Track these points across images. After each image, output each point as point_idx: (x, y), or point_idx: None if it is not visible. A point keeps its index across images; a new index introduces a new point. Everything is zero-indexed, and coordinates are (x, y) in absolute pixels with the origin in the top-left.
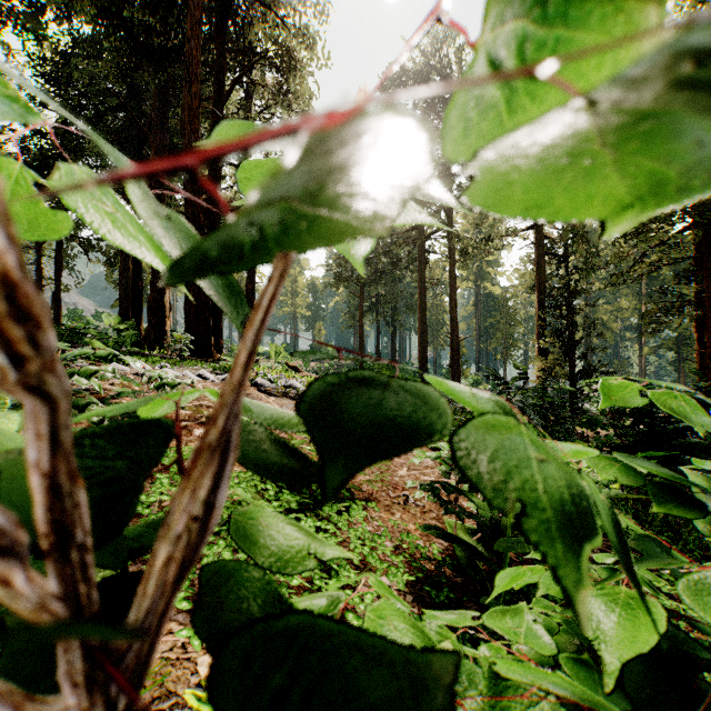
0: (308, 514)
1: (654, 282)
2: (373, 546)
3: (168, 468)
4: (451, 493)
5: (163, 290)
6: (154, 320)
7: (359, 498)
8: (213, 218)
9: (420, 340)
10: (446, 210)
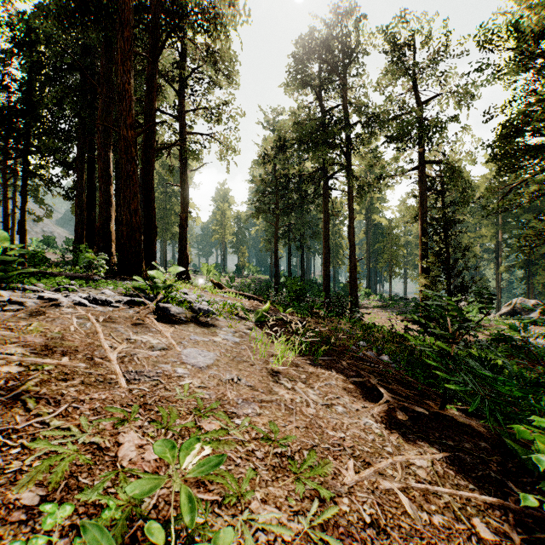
0: None
1: (509, 215)
2: None
3: None
4: None
5: (109, 218)
6: (102, 243)
7: None
8: (148, 154)
9: (324, 260)
10: (345, 154)
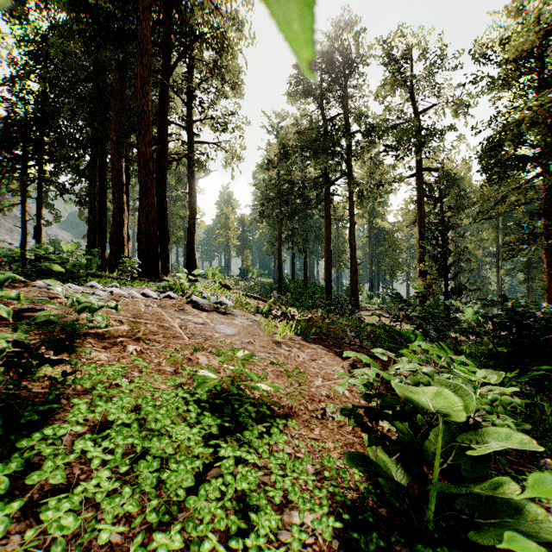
0: (228, 440)
1: (509, 219)
2: (295, 476)
3: (94, 387)
4: (374, 420)
5: (122, 224)
6: (115, 248)
7: (279, 413)
8: (161, 166)
9: (326, 264)
10: (346, 161)
